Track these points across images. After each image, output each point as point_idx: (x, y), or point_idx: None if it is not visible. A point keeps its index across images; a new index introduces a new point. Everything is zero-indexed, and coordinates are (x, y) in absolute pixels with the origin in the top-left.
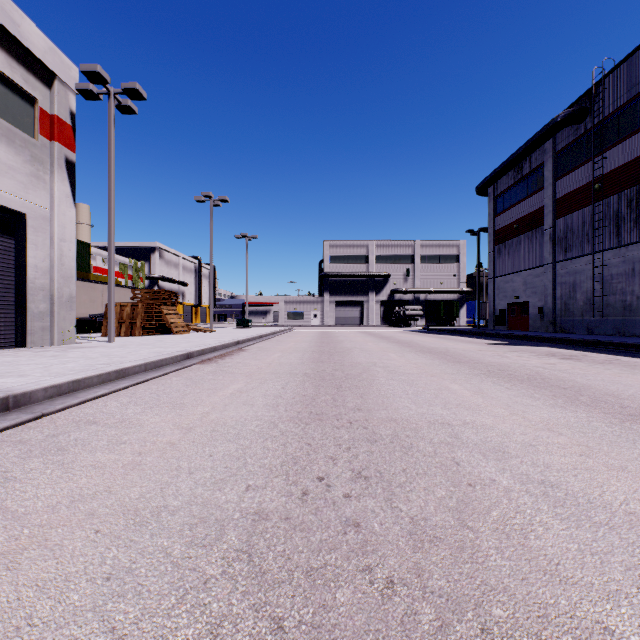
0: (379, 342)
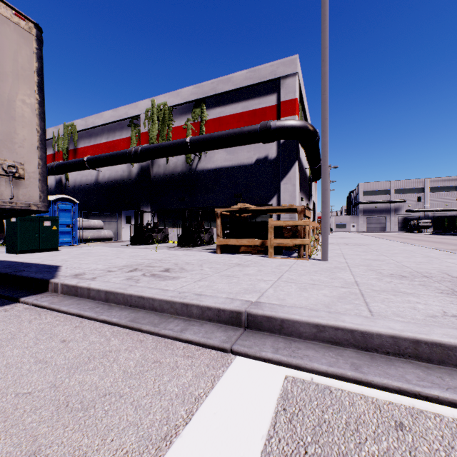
0: (414, 236)
